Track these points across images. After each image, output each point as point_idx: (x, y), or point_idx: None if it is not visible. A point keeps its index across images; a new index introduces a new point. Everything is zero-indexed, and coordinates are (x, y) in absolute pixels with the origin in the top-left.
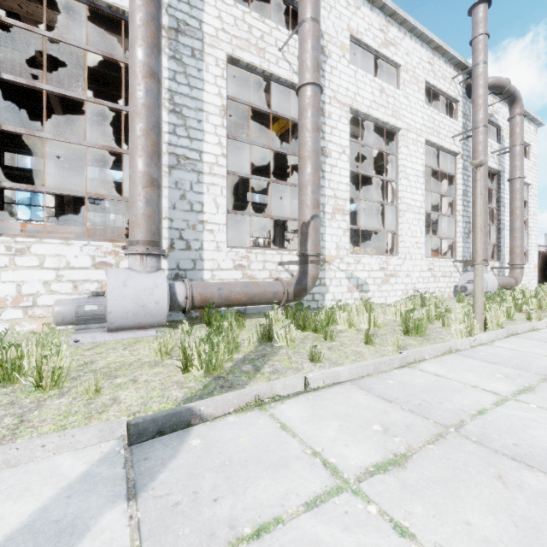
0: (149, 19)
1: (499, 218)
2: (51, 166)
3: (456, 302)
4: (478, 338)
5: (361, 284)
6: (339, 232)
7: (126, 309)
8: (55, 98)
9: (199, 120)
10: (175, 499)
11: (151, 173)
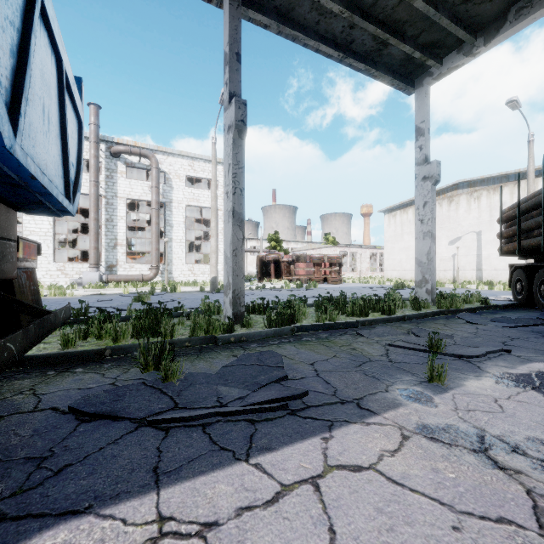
0: None
1: (166, 234)
2: None
3: None
4: None
5: None
6: None
7: None
8: None
9: None
10: None
11: None
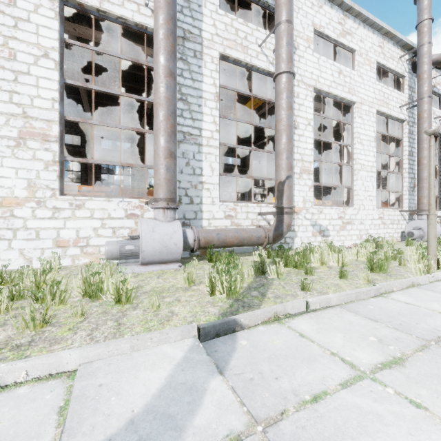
0: (168, 33)
1: None
2: (73, 139)
3: (405, 245)
4: (435, 276)
5: (323, 230)
6: (305, 189)
7: (154, 249)
8: (84, 90)
9: (199, 104)
10: (249, 376)
11: (170, 147)
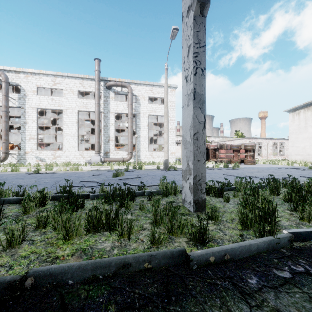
0: None
1: (136, 133)
2: None
3: None
4: None
5: (42, 159)
6: (32, 144)
7: None
8: None
9: None
10: None
11: None
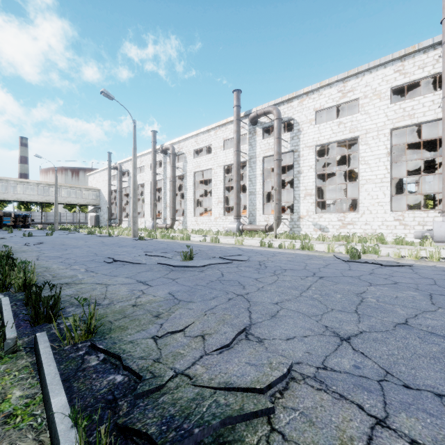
0: (235, 170)
1: None
2: None
3: None
4: (254, 238)
5: (323, 228)
6: (308, 204)
7: (230, 229)
8: None
9: (255, 180)
10: (199, 237)
11: (236, 201)
